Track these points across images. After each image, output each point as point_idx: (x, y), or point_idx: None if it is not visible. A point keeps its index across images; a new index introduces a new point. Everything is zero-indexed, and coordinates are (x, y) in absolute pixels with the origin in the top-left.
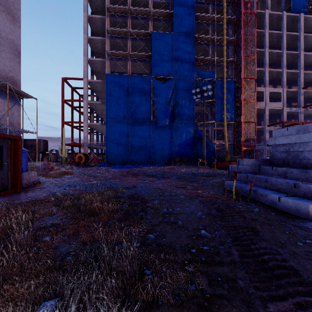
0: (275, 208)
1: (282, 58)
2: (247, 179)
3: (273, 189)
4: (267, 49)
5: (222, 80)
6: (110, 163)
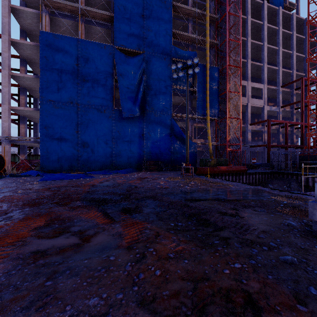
0: None
1: (263, 52)
2: None
3: None
4: (249, 39)
5: (204, 65)
6: (48, 169)
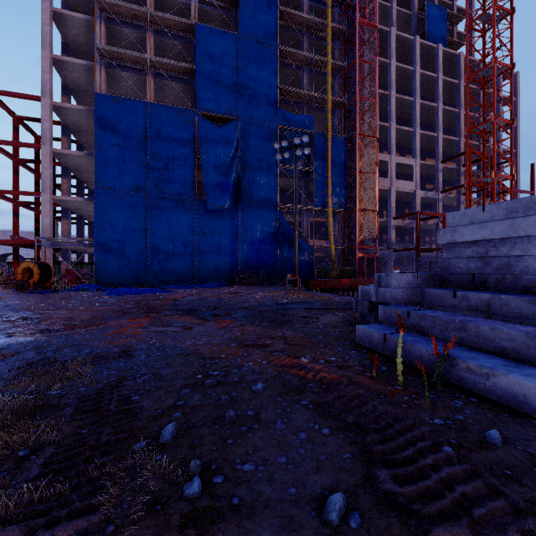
0: (531, 419)
1: (414, 111)
2: (407, 320)
3: (484, 350)
4: (393, 93)
5: (325, 134)
6: (106, 283)
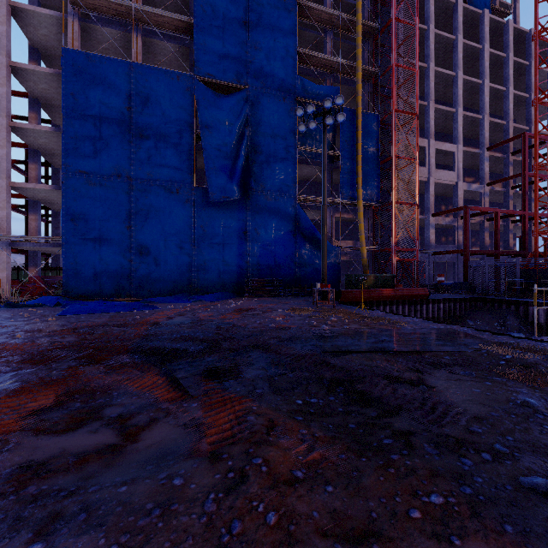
0: None
1: (456, 88)
2: None
3: None
4: (432, 65)
5: (354, 110)
6: (78, 294)
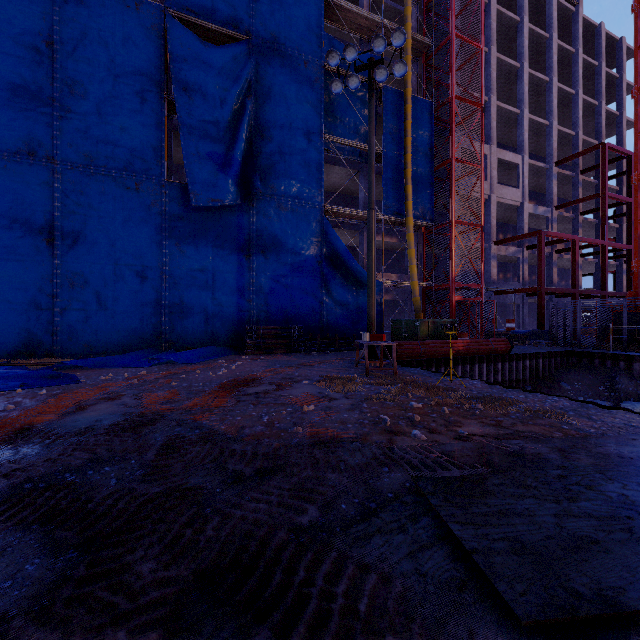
0: None
1: (521, 83)
2: None
3: None
4: (494, 50)
5: (401, 91)
6: None
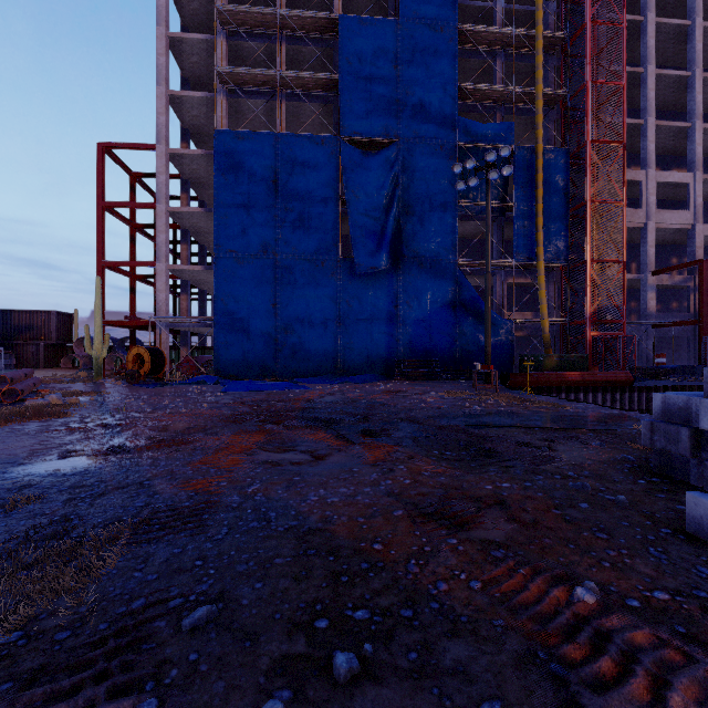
0: None
1: (691, 93)
2: None
3: None
4: (651, 69)
5: (532, 147)
6: (228, 374)
